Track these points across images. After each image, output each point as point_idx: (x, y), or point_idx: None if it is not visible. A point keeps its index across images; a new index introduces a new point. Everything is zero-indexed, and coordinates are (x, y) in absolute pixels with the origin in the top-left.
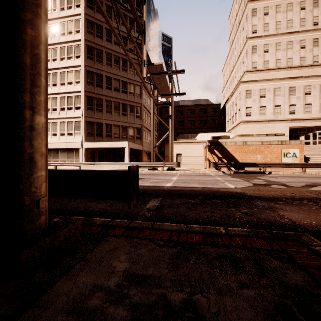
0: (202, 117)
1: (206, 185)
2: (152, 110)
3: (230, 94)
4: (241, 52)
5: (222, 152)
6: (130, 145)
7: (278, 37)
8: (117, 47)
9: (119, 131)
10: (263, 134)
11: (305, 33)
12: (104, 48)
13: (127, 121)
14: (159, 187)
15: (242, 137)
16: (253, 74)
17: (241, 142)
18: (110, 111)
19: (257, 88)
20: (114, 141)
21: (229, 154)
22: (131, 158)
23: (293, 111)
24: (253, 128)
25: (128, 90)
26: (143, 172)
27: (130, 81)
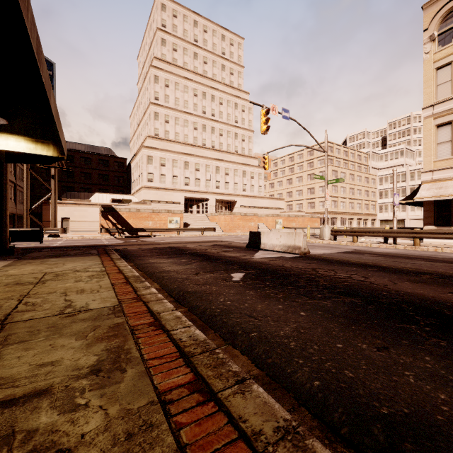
0: (103, 170)
1: (89, 244)
2: (26, 165)
3: (137, 151)
4: (146, 112)
5: (117, 218)
6: None
7: (177, 113)
8: None
9: None
10: (164, 201)
11: (197, 118)
12: None
13: None
14: (46, 246)
15: (137, 205)
16: (155, 141)
17: (135, 209)
18: None
19: (158, 155)
20: None
21: (124, 220)
22: None
23: (188, 183)
24: (154, 194)
25: None
26: None
27: None
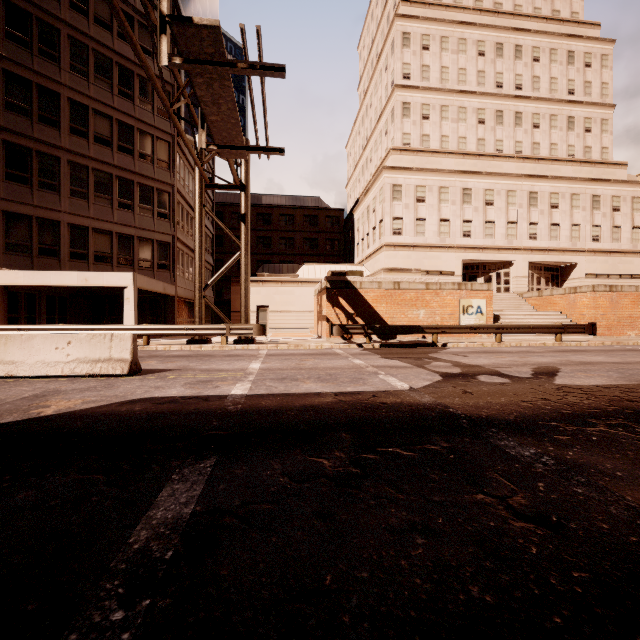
0: (310, 232)
1: (341, 384)
2: (198, 197)
3: (363, 191)
4: (383, 112)
5: (355, 302)
6: (141, 283)
7: (444, 96)
8: (105, 33)
9: (110, 246)
10: (422, 270)
11: (485, 98)
12: (63, 26)
13: (134, 222)
14: (210, 401)
15: (391, 274)
16: (405, 156)
17: (390, 283)
18: (84, 193)
19: (412, 182)
20: (94, 271)
21: (369, 307)
22: (144, 314)
23: (468, 232)
24: (404, 258)
25: (136, 146)
26: (173, 349)
27: (141, 125)
